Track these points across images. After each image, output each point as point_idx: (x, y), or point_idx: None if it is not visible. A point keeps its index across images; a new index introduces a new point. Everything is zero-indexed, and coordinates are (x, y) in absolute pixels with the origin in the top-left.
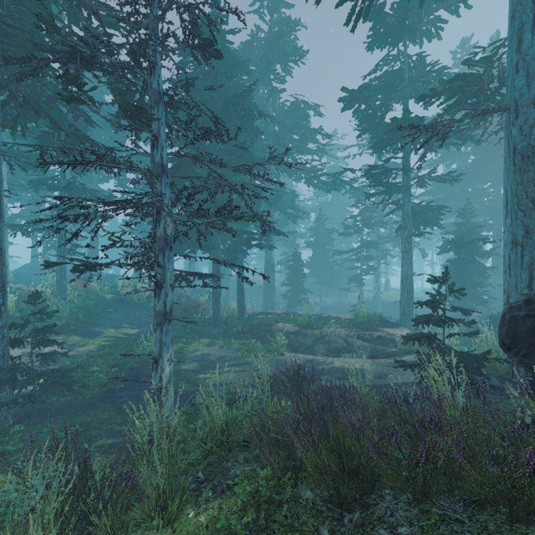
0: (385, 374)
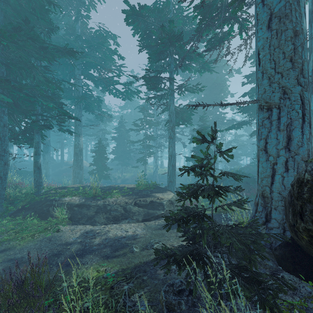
0: (152, 244)
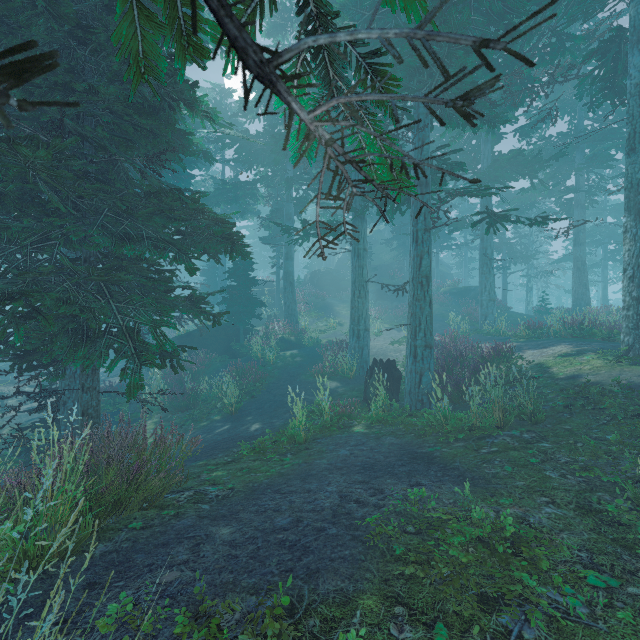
0: None
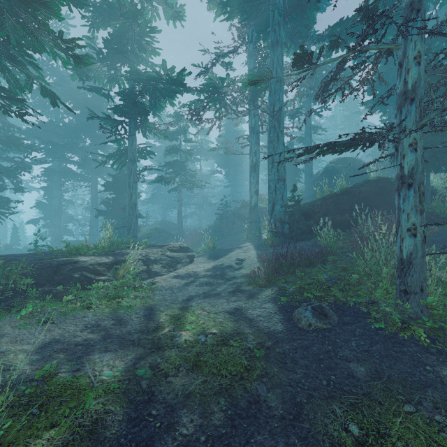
0: (243, 257)
